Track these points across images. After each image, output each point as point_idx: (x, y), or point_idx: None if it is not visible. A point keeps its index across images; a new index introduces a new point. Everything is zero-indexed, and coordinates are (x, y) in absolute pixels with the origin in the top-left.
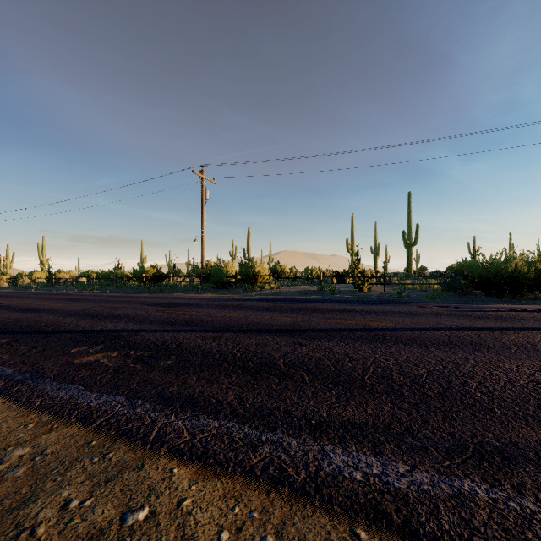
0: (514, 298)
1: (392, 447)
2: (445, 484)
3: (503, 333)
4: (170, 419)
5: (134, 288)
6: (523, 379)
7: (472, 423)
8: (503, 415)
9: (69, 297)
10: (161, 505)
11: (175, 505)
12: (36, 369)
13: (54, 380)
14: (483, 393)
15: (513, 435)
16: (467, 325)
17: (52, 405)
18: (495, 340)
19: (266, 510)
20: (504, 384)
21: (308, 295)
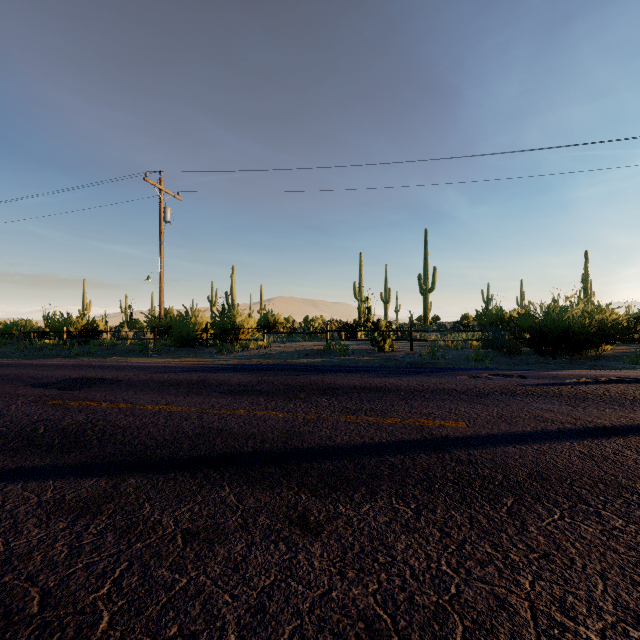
0: (570, 358)
1: None
2: None
3: None
4: None
5: (48, 349)
6: None
7: None
8: None
9: None
10: None
11: None
12: None
13: None
14: None
15: None
16: (585, 422)
17: None
18: None
19: None
20: None
21: (311, 357)
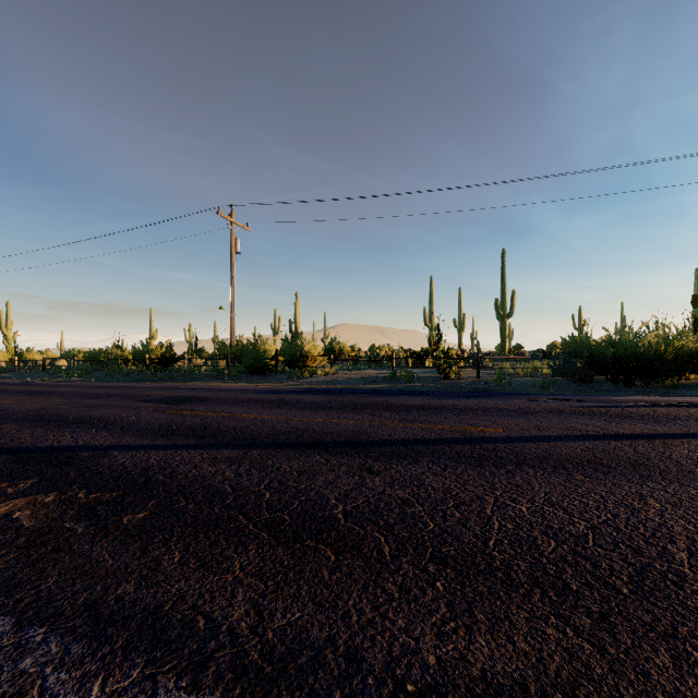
0: (646, 387)
1: None
2: None
3: (667, 444)
4: (87, 696)
5: (133, 374)
6: None
7: None
8: None
9: (30, 389)
10: None
11: None
12: None
13: None
14: None
15: None
16: (609, 431)
17: None
18: (663, 456)
19: None
20: None
21: (377, 383)
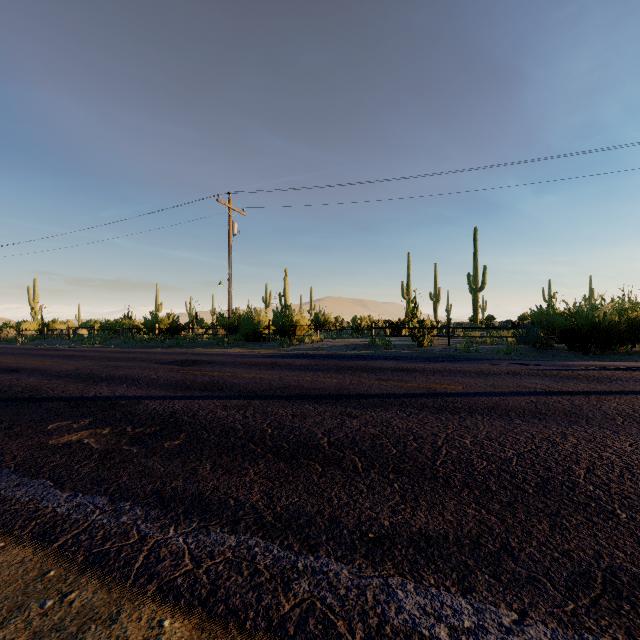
0: (602, 354)
1: (487, 578)
2: None
3: (601, 399)
4: (167, 534)
5: (145, 342)
6: None
7: (592, 535)
8: (631, 520)
9: (62, 354)
10: None
11: None
12: None
13: (14, 472)
14: (597, 486)
15: None
16: (554, 389)
17: (1, 512)
18: (594, 408)
19: None
20: (620, 471)
21: (358, 350)
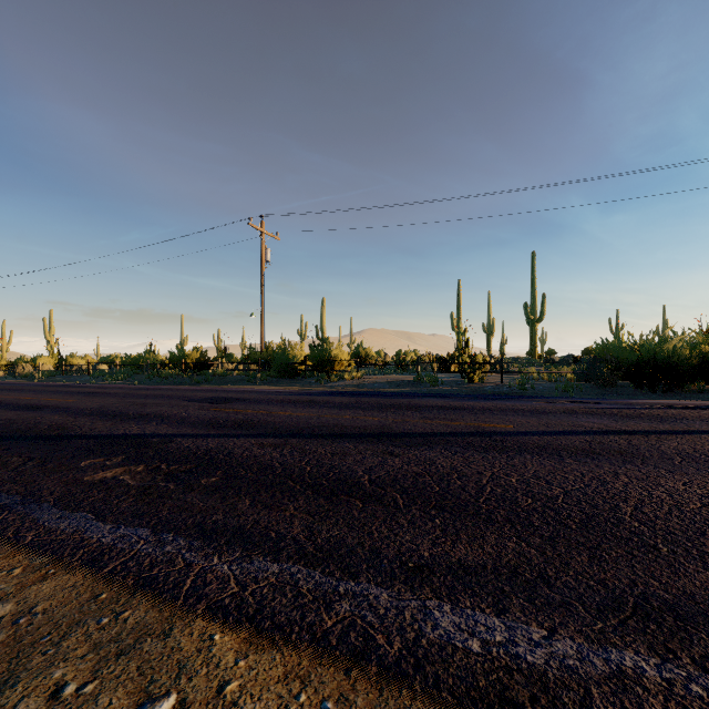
0: (671, 391)
1: (521, 602)
2: (598, 658)
3: (661, 438)
4: (211, 562)
5: (171, 378)
6: (694, 502)
7: (630, 566)
8: (671, 554)
9: (84, 391)
10: (195, 690)
11: (215, 691)
12: (31, 490)
13: (54, 506)
14: (642, 522)
15: (687, 583)
16: (612, 428)
17: (49, 541)
18: (652, 447)
19: (345, 698)
20: (668, 509)
21: (402, 387)
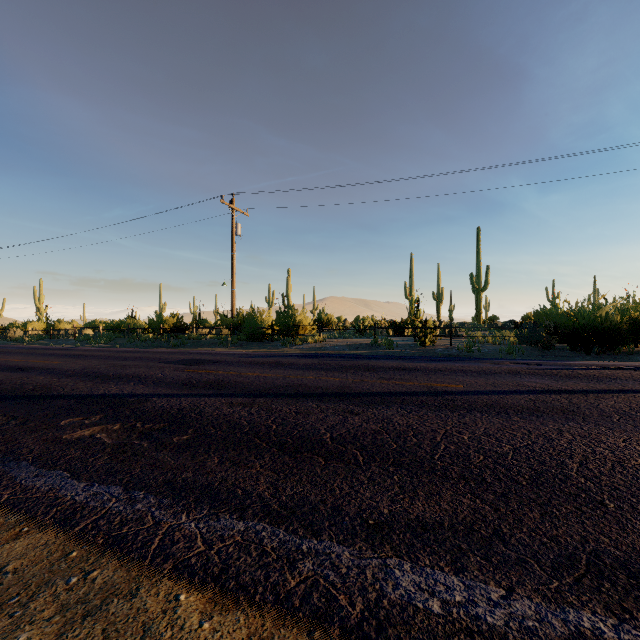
0: (604, 353)
1: (479, 560)
2: (556, 619)
3: (599, 397)
4: (180, 520)
5: (150, 342)
6: (635, 458)
7: (580, 523)
8: (618, 510)
9: (69, 353)
10: None
11: None
12: (11, 449)
13: (32, 464)
14: (588, 478)
15: (636, 540)
16: (554, 387)
17: (24, 500)
18: (591, 406)
19: None
20: (612, 465)
21: (360, 350)
